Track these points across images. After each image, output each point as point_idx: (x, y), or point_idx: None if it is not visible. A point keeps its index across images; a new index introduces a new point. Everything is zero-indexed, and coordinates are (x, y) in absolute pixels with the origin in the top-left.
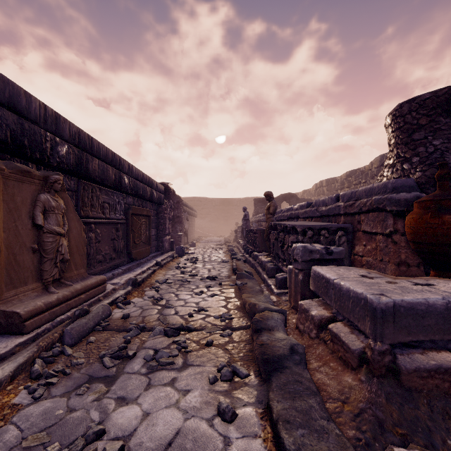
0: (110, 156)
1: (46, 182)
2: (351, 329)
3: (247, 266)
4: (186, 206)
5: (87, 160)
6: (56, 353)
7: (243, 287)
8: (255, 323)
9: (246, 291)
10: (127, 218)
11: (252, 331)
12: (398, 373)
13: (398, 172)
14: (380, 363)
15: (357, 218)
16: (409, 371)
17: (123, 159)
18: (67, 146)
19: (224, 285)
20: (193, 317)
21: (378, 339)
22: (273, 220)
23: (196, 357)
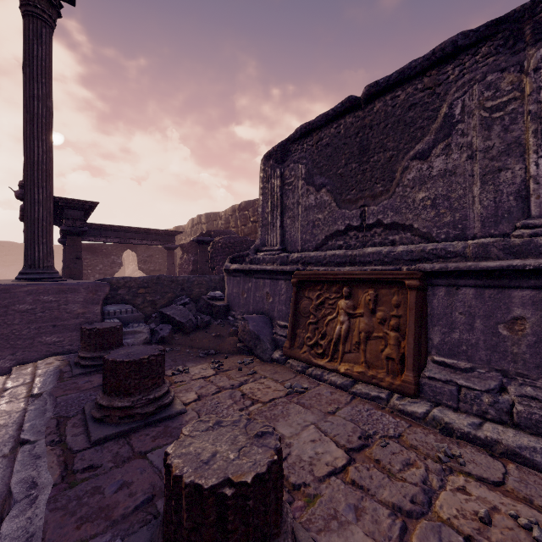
0: None
1: None
2: None
3: None
4: None
5: None
6: None
7: None
8: None
9: None
10: None
11: None
12: None
13: None
14: None
15: None
16: None
17: None
18: None
19: None
20: None
21: None
22: None
23: None
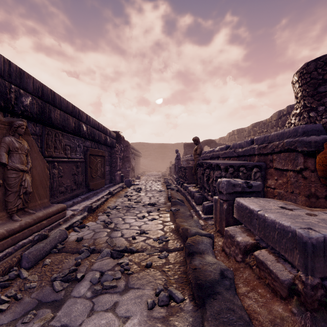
0: (70, 108)
1: (10, 126)
2: (276, 257)
3: (179, 194)
4: (133, 149)
5: (50, 110)
6: (12, 277)
7: (176, 212)
8: (188, 247)
9: (179, 216)
10: (86, 157)
11: (185, 254)
12: None
13: (305, 119)
14: (313, 297)
15: (270, 157)
16: None
17: (82, 111)
18: (31, 98)
19: (161, 210)
20: (136, 239)
21: (309, 273)
22: (200, 159)
23: (137, 279)
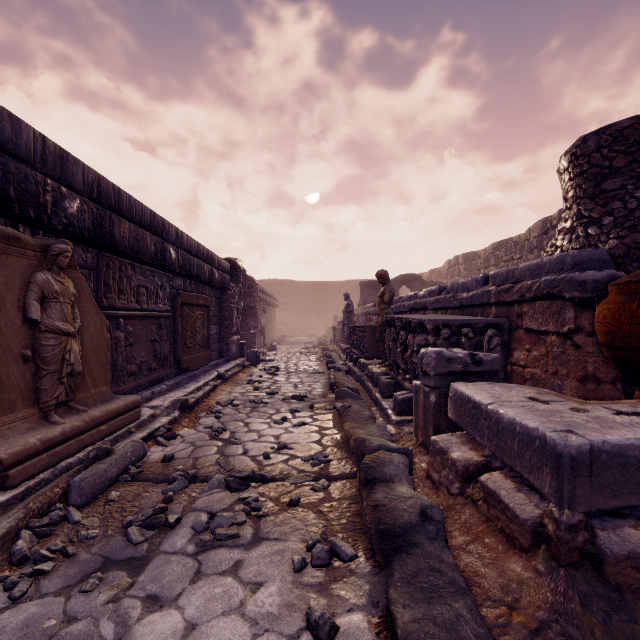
0: (147, 217)
1: (45, 254)
2: (517, 484)
3: (351, 379)
4: (262, 292)
5: (112, 222)
6: (54, 520)
7: (345, 411)
8: (365, 470)
9: (350, 418)
10: (175, 309)
11: (360, 483)
12: (600, 561)
13: (580, 240)
14: (570, 544)
15: (517, 309)
16: (617, 557)
17: (168, 222)
18: (79, 201)
19: (317, 408)
20: (270, 459)
21: (565, 504)
22: (389, 312)
23: (274, 525)
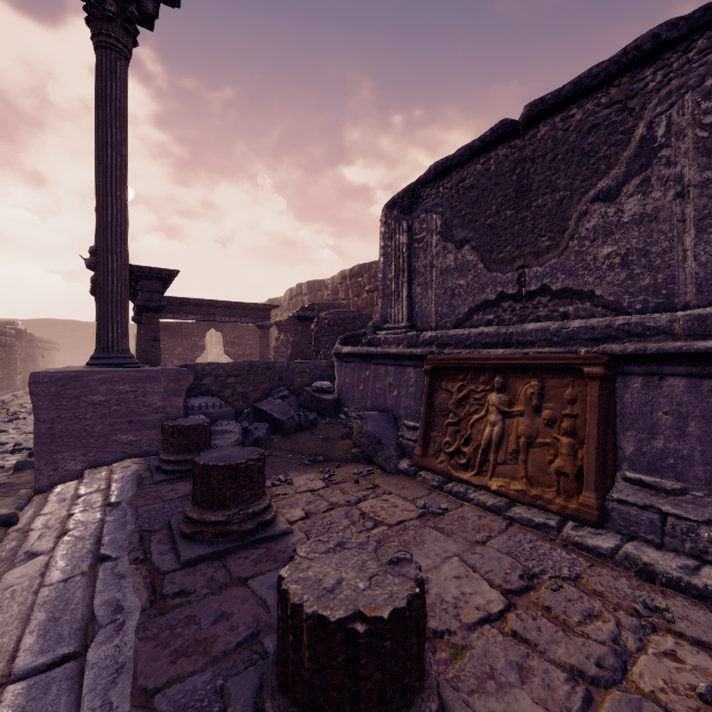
0: None
1: None
2: None
3: None
4: (41, 341)
5: None
6: None
7: None
8: None
9: None
10: None
11: None
12: None
13: None
14: None
15: None
16: None
17: None
18: None
19: None
20: None
21: None
22: None
23: None
